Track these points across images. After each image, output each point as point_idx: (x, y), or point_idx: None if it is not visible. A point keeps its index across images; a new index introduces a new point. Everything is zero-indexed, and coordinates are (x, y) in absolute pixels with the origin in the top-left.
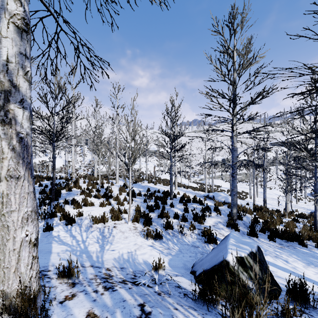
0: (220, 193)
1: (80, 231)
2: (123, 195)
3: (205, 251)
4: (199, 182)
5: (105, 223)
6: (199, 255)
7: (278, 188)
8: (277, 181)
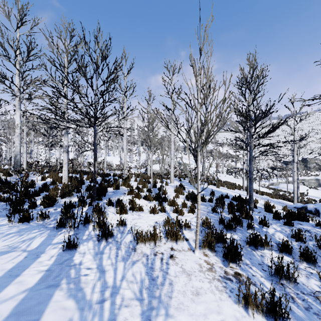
0: None
1: (116, 258)
2: (181, 199)
3: None
4: (271, 187)
5: (156, 245)
6: None
7: None
8: None
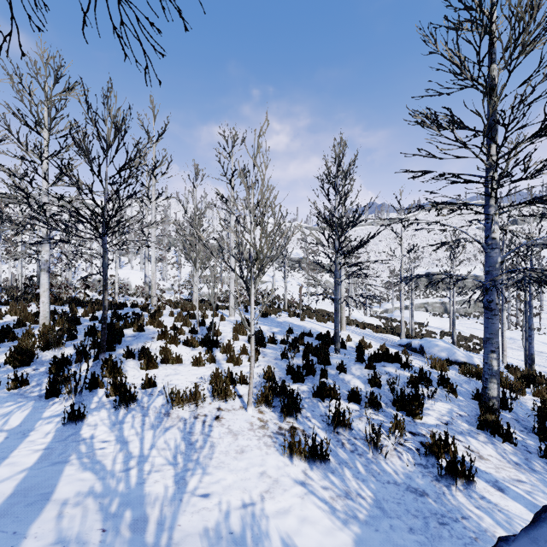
0: (437, 341)
1: (142, 426)
2: (242, 341)
3: (450, 513)
4: (384, 316)
5: (199, 406)
6: (436, 528)
7: (546, 330)
8: (542, 317)
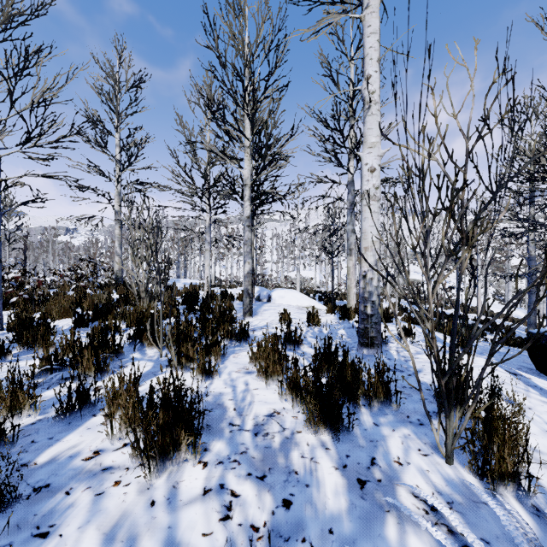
0: None
1: None
2: None
3: None
4: None
5: None
6: None
7: None
8: None
